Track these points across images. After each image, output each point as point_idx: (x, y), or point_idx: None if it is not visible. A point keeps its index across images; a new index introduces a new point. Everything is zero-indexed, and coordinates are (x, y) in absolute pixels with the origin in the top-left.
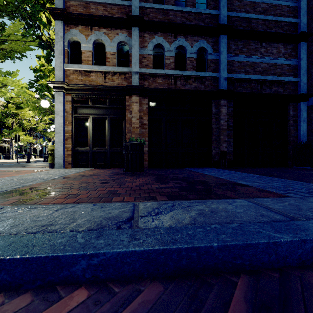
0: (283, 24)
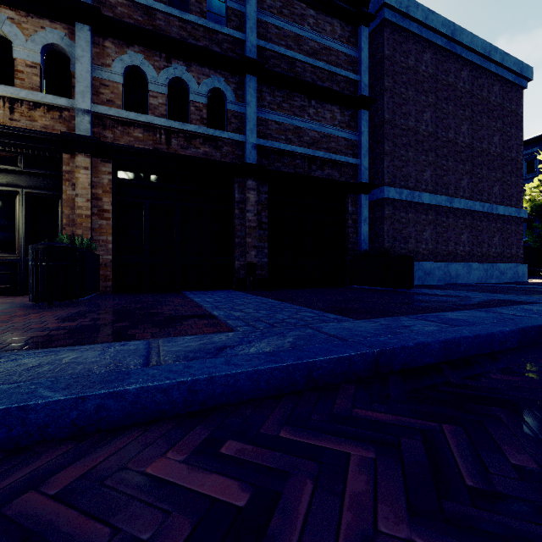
0: (339, 78)
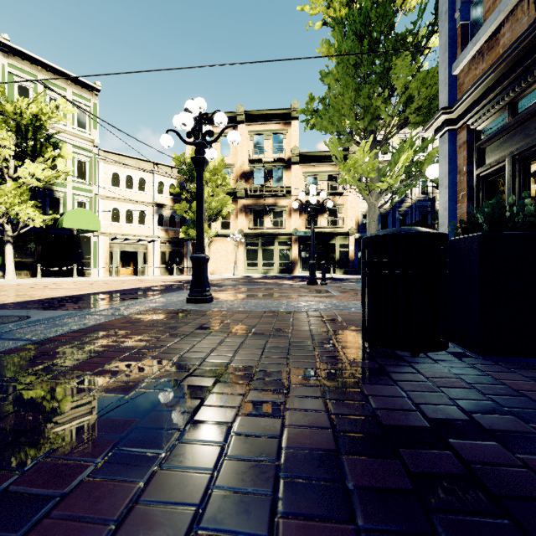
0: None
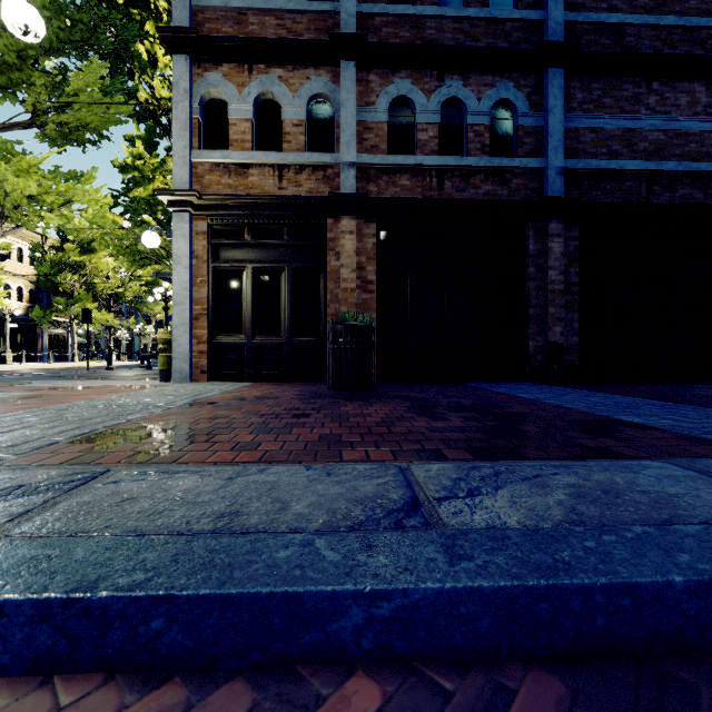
0: (705, 33)
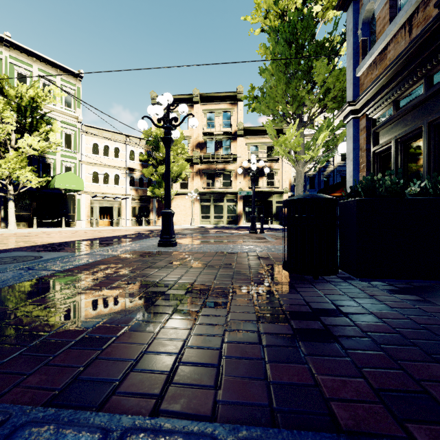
0: None
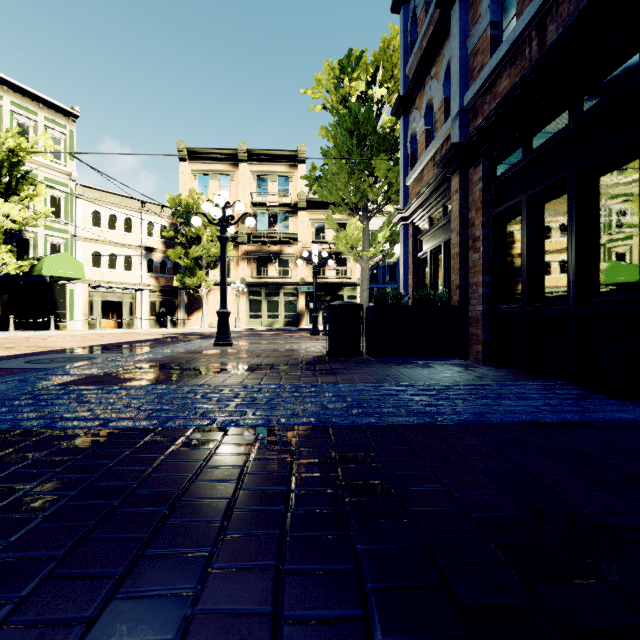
0: None
